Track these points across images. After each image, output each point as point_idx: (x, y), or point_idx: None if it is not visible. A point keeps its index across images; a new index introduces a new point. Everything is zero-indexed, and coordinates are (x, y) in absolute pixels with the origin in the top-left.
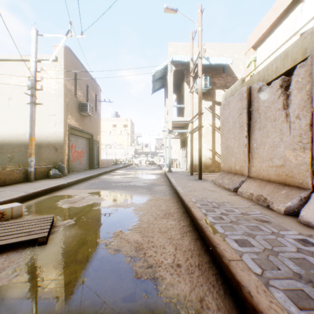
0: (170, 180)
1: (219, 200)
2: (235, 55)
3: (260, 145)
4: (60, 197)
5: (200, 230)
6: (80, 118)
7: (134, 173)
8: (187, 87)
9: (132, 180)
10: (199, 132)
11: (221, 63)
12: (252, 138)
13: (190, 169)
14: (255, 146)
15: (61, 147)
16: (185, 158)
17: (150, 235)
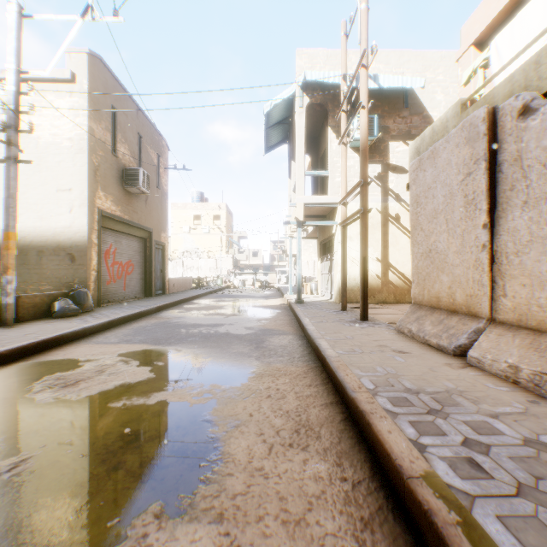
0: (301, 323)
1: (433, 385)
2: (427, 74)
3: (530, 245)
4: (49, 368)
5: (421, 524)
6: (124, 199)
7: (230, 306)
8: (334, 136)
9: (224, 320)
10: (362, 222)
11: (402, 86)
12: (501, 228)
13: (338, 298)
14: (511, 248)
15: (83, 255)
16: (329, 275)
17: (251, 540)
